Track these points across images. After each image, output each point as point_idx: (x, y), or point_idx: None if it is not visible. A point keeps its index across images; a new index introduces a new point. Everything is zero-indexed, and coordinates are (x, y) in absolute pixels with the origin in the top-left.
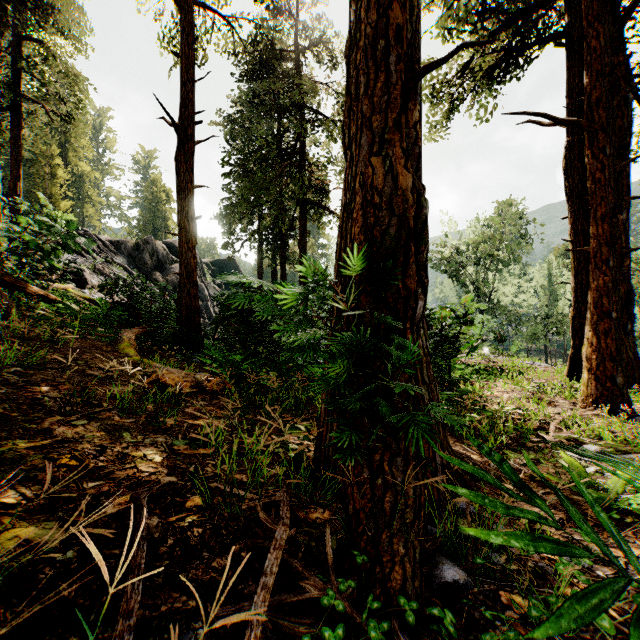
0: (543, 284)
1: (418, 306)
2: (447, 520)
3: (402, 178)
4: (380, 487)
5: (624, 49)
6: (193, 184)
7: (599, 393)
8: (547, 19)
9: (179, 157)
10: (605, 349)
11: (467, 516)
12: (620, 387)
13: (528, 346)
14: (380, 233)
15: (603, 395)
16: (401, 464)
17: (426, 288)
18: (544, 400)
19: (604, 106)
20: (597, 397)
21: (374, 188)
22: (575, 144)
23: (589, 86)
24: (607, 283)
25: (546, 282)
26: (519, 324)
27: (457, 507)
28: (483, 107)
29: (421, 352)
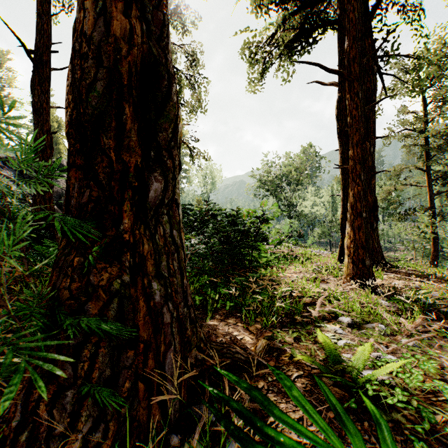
0: (328, 200)
1: (152, 187)
2: (170, 445)
3: (116, 23)
4: (21, 447)
5: (372, 35)
6: (49, 104)
7: (355, 272)
8: (326, 13)
9: (34, 79)
10: (359, 240)
11: (195, 435)
12: (368, 267)
13: (319, 240)
14: (85, 88)
15: (358, 274)
16: (72, 400)
17: (168, 169)
18: (317, 279)
19: (358, 62)
20: (354, 275)
21: (83, 34)
22: (343, 98)
23: (349, 47)
24: (360, 191)
25: (330, 199)
26: (314, 226)
27: (196, 416)
28: (286, 71)
29: (161, 241)
